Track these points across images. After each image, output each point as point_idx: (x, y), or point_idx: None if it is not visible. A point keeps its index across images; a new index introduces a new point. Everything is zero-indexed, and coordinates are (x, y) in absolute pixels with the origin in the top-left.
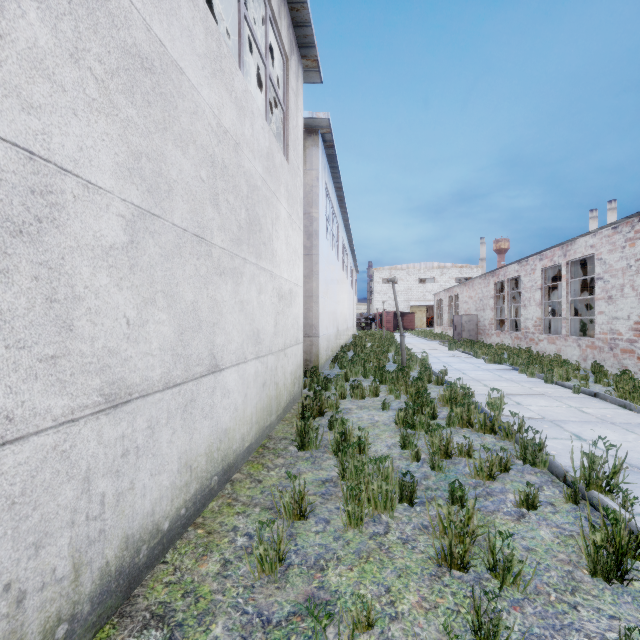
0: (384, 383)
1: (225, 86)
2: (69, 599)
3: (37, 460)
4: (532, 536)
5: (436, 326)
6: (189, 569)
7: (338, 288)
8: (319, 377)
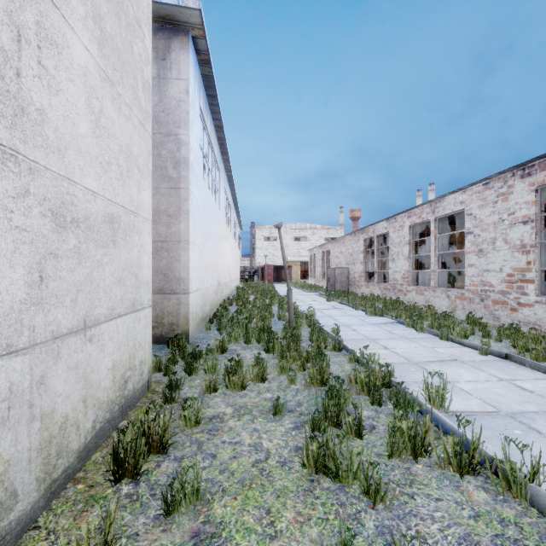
0: (271, 352)
1: None
2: None
3: None
4: None
5: (310, 278)
6: None
7: (219, 238)
8: (185, 349)
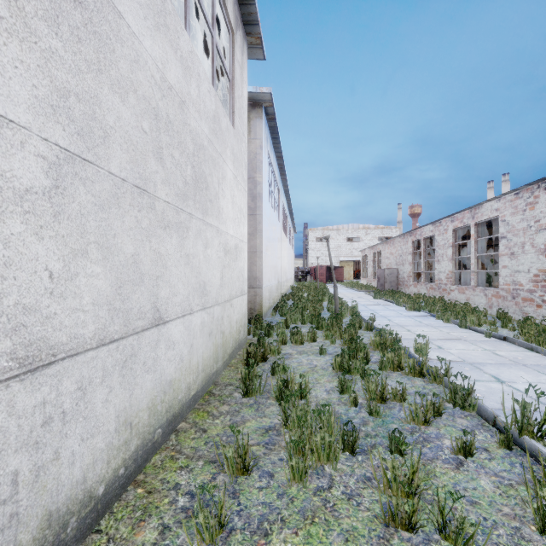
0: (320, 329)
1: (170, 42)
2: None
3: None
4: (473, 487)
5: (362, 278)
6: (124, 539)
7: (279, 245)
8: (262, 324)
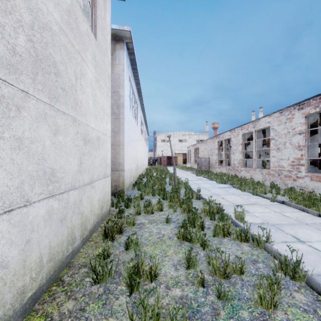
0: (165, 199)
1: None
2: None
3: None
4: None
5: (188, 163)
6: None
7: (137, 142)
8: (123, 197)
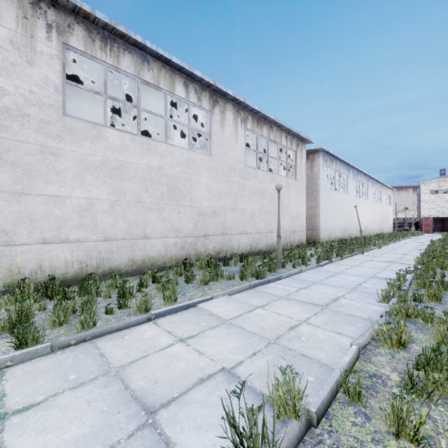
0: None
1: (274, 182)
2: (255, 250)
3: (253, 236)
4: None
5: None
6: None
7: (346, 208)
8: (315, 244)
